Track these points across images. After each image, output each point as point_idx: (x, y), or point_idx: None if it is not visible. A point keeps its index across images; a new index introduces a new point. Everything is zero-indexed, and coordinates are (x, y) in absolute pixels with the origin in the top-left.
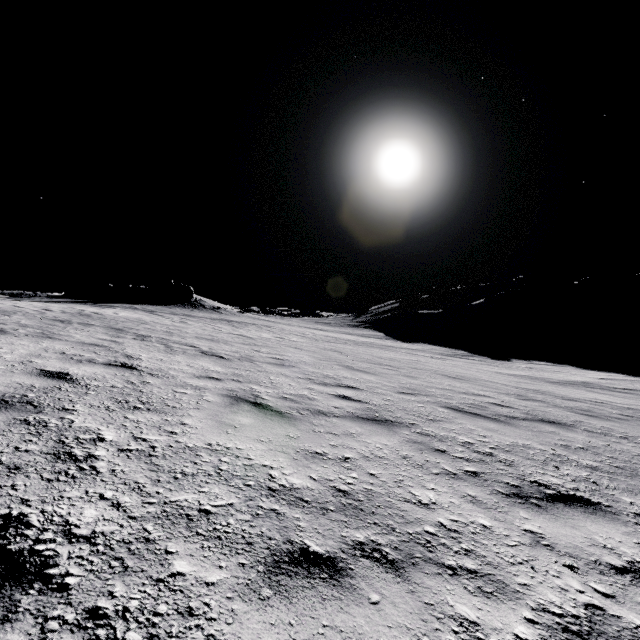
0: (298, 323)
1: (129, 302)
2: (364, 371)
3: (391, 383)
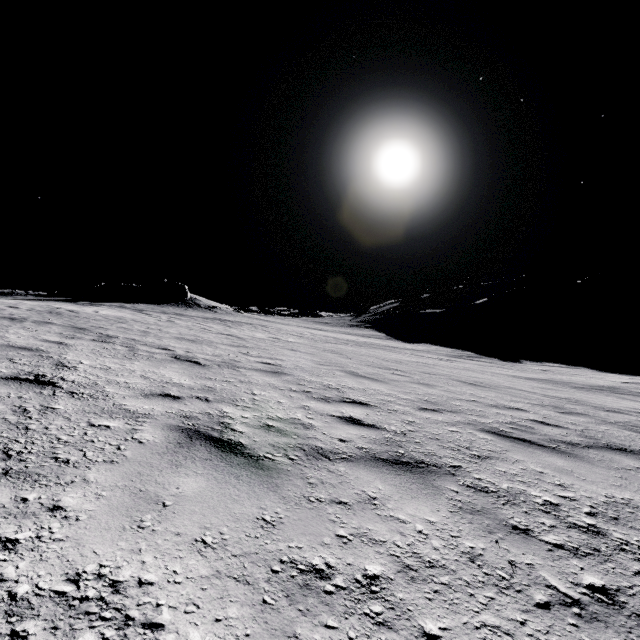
0: (296, 323)
1: (120, 301)
2: (371, 378)
3: (406, 394)
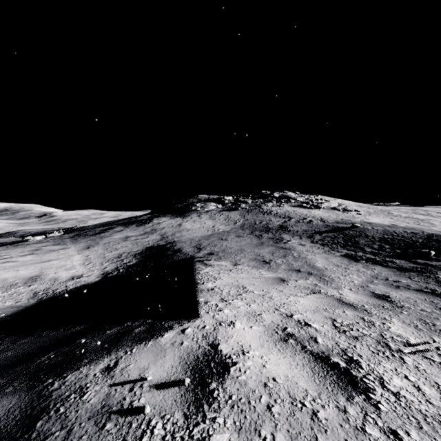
0: None
1: (436, 205)
2: None
3: None
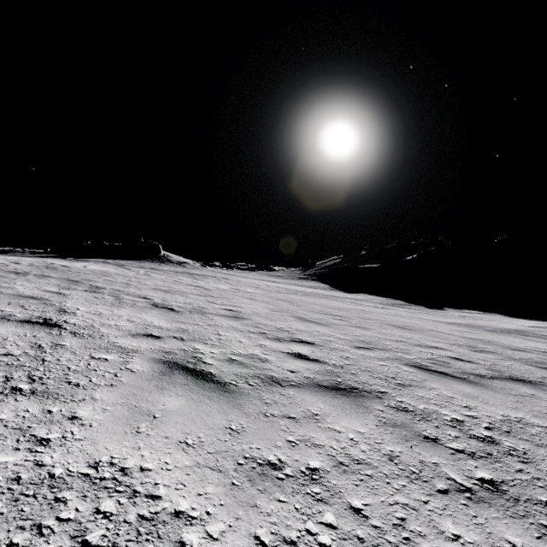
0: (253, 276)
1: (103, 257)
2: (316, 322)
3: (345, 336)
